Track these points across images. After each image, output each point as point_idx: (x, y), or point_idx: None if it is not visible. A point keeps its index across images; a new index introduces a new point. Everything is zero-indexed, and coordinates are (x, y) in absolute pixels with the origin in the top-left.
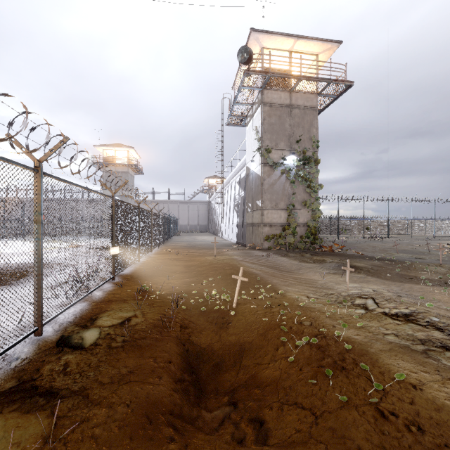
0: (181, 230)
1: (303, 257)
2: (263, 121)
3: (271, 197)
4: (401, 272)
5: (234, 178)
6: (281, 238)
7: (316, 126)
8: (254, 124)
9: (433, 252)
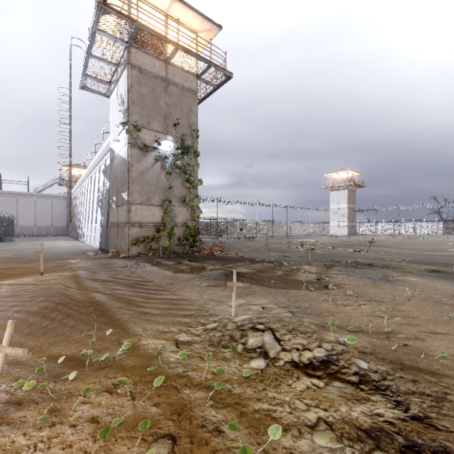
0: (23, 234)
1: (179, 265)
2: (130, 87)
3: (142, 188)
4: (281, 275)
5: (98, 165)
6: (155, 240)
7: (196, 113)
8: (120, 91)
9: (292, 249)
